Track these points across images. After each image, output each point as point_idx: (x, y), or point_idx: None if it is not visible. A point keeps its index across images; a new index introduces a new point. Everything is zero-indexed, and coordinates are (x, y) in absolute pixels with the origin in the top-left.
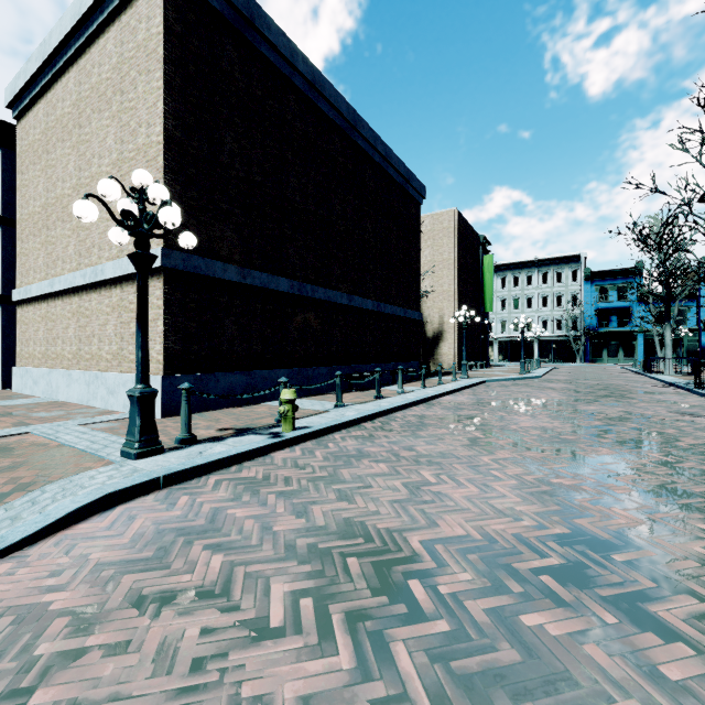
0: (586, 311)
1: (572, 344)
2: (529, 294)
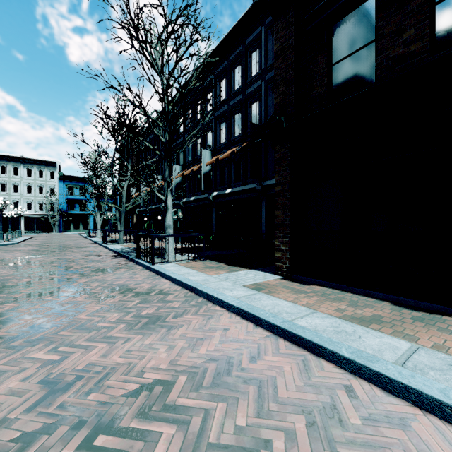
0: (60, 199)
1: (50, 220)
2: (16, 182)
